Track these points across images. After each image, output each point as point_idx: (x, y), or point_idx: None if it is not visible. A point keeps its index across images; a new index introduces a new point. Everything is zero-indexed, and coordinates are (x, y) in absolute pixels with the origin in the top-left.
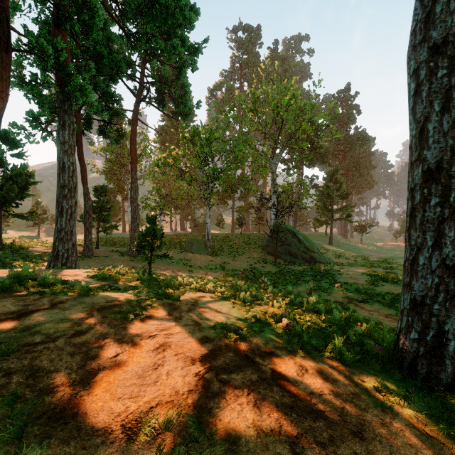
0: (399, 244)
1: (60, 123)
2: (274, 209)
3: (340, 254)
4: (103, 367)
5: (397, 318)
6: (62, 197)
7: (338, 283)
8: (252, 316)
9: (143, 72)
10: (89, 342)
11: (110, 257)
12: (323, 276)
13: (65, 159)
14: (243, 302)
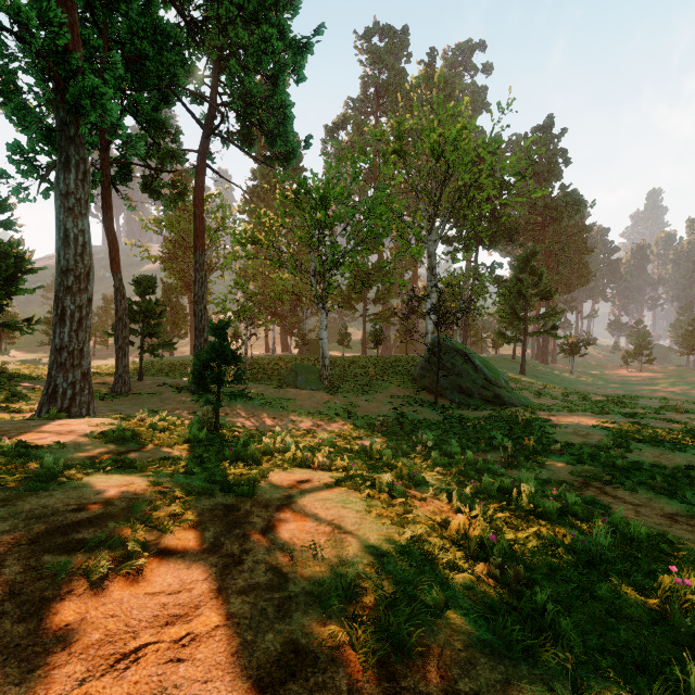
0: (633, 373)
1: (60, 160)
2: (431, 316)
3: (541, 389)
4: None
5: None
6: (63, 290)
7: (554, 444)
8: (413, 538)
9: (215, 87)
10: None
11: (159, 394)
12: (525, 431)
13: (69, 223)
14: (388, 494)
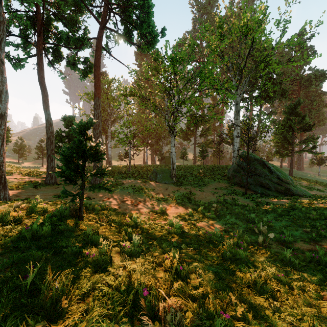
0: None
1: None
2: (237, 140)
3: (308, 185)
4: None
5: None
6: None
7: None
8: None
9: None
10: None
11: (71, 185)
12: None
13: None
14: None
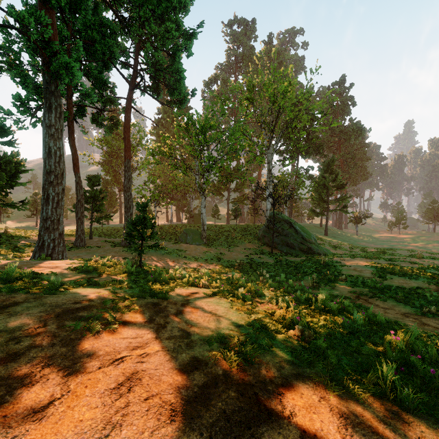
0: (394, 235)
1: (46, 105)
2: (269, 199)
3: (337, 245)
4: (12, 436)
5: (418, 317)
6: (48, 183)
7: (341, 275)
8: (255, 319)
9: (137, 59)
10: (17, 375)
11: (103, 247)
12: (325, 268)
13: (51, 143)
14: (242, 300)
